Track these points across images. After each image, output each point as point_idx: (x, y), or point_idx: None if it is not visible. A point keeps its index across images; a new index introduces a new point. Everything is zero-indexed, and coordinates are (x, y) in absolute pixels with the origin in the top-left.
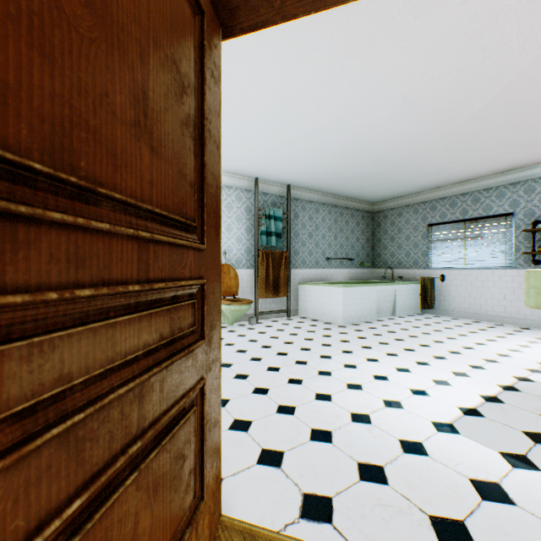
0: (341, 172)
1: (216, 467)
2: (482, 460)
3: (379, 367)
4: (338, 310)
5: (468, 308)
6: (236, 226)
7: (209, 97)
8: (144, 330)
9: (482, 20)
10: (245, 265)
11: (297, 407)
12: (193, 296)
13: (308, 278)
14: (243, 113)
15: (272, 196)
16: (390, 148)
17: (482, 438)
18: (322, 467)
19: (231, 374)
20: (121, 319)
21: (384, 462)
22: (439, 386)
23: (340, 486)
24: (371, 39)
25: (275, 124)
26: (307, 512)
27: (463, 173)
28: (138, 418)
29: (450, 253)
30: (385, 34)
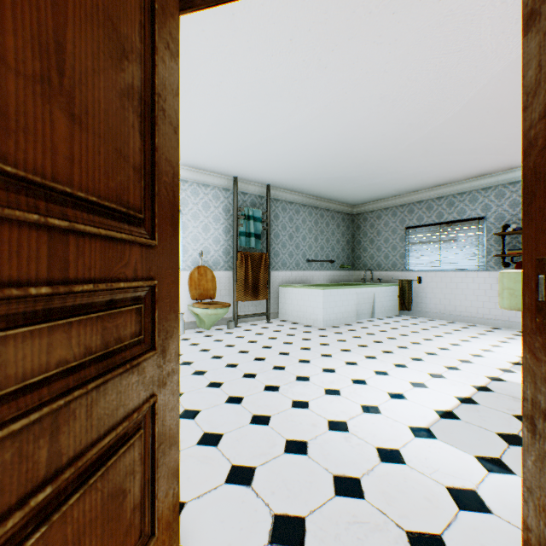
0: (321, 172)
1: (174, 495)
2: (458, 465)
3: (357, 370)
4: (318, 313)
5: (444, 310)
6: (213, 226)
7: (163, 71)
8: (59, 343)
9: (458, 20)
10: (223, 267)
11: (272, 417)
12: (139, 300)
13: (289, 280)
14: (218, 107)
15: (252, 196)
16: (370, 149)
17: (458, 442)
18: (296, 482)
19: (204, 383)
20: (16, 331)
21: (360, 474)
22: (416, 389)
23: (314, 503)
24: (349, 33)
25: (252, 120)
26: (277, 537)
27: (439, 177)
28: (48, 457)
29: (426, 255)
30: (363, 28)
